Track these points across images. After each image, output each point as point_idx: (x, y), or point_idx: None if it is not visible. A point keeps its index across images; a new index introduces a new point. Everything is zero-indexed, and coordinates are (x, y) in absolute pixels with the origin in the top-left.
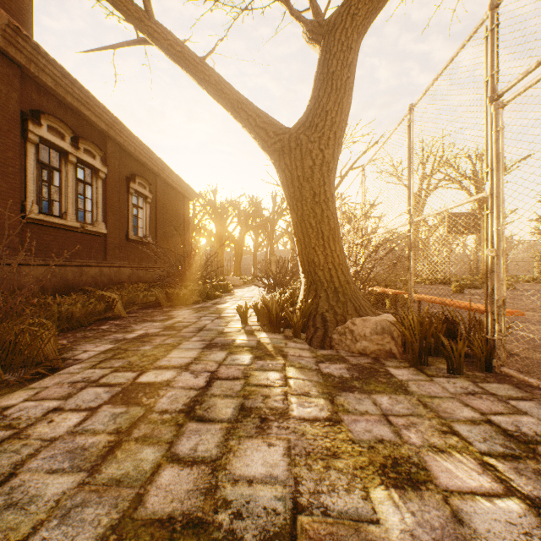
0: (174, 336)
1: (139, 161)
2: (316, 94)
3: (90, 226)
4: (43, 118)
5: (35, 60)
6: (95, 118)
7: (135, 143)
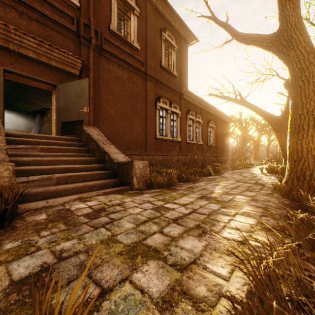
0: (241, 173)
1: (210, 114)
2: (285, 108)
3: (198, 142)
4: (189, 112)
5: (189, 97)
6: (200, 105)
7: (210, 108)
